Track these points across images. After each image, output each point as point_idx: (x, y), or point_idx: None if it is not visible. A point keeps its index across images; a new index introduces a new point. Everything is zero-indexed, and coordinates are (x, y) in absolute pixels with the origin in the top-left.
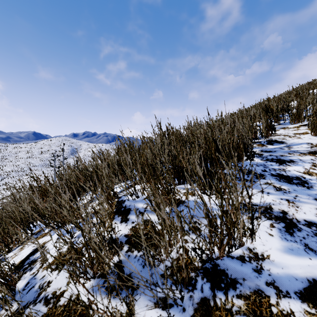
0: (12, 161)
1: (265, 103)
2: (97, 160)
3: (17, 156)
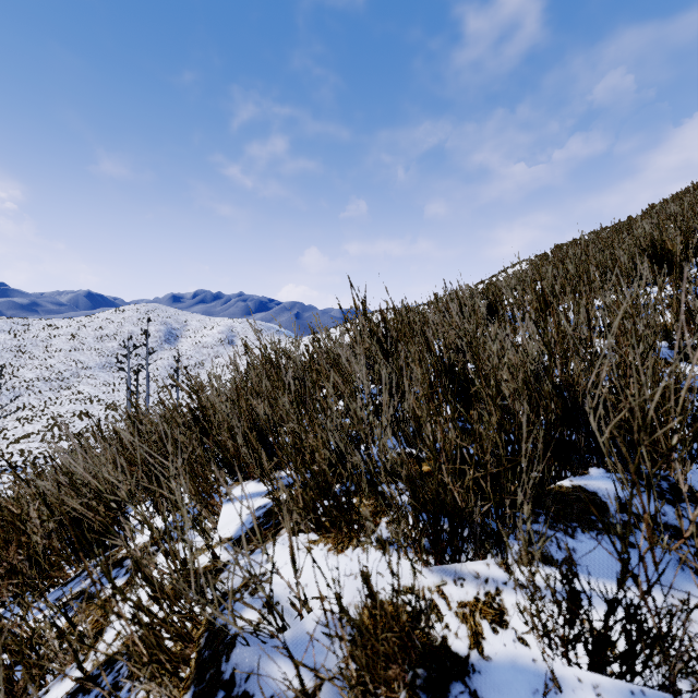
0: (39, 358)
1: (650, 237)
2: (223, 354)
3: (48, 347)
